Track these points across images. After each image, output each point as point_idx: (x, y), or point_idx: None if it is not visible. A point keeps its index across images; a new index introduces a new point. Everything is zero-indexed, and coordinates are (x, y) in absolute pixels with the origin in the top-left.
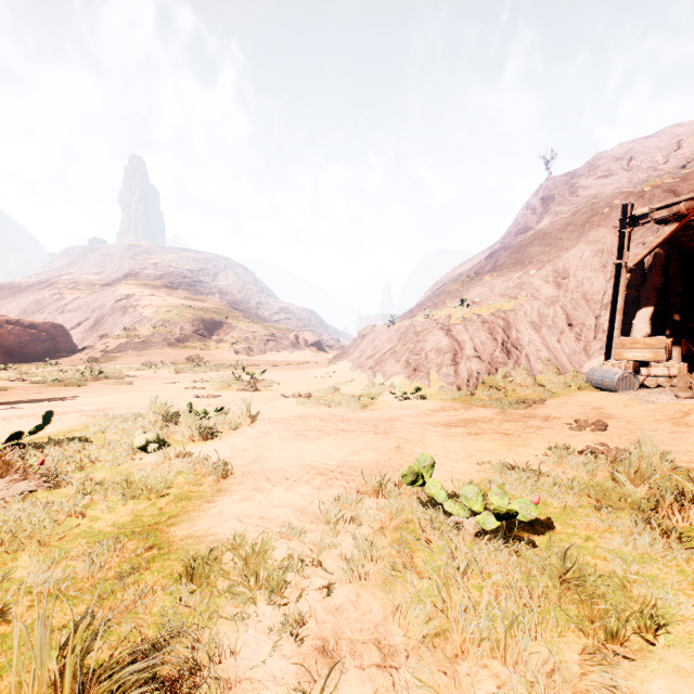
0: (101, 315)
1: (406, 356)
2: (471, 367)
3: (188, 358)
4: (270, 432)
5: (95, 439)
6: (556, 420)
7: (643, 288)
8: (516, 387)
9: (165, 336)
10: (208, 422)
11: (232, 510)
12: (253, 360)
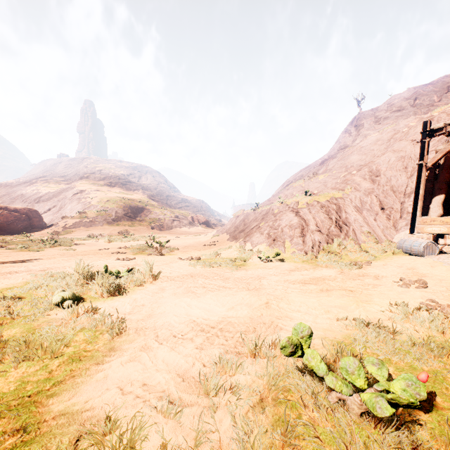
0: (63, 203)
1: (267, 230)
2: (314, 238)
3: (119, 232)
4: (166, 288)
5: (27, 295)
6: (385, 278)
7: (436, 182)
8: (347, 252)
9: (105, 217)
10: (119, 280)
11: (117, 374)
12: (163, 233)
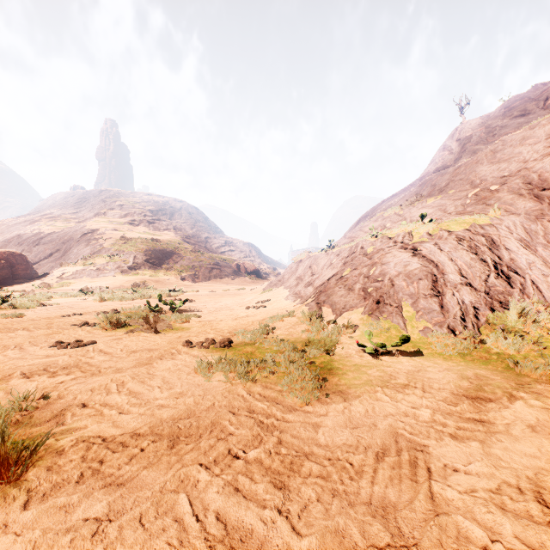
0: (69, 246)
1: (360, 283)
2: (462, 298)
3: (133, 284)
4: None
5: None
6: None
7: None
8: (543, 331)
9: (118, 264)
10: None
11: None
12: (195, 286)
